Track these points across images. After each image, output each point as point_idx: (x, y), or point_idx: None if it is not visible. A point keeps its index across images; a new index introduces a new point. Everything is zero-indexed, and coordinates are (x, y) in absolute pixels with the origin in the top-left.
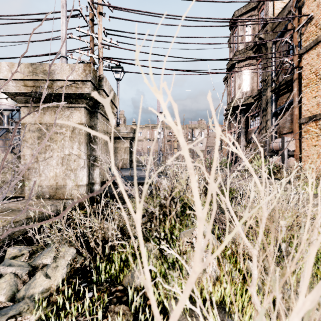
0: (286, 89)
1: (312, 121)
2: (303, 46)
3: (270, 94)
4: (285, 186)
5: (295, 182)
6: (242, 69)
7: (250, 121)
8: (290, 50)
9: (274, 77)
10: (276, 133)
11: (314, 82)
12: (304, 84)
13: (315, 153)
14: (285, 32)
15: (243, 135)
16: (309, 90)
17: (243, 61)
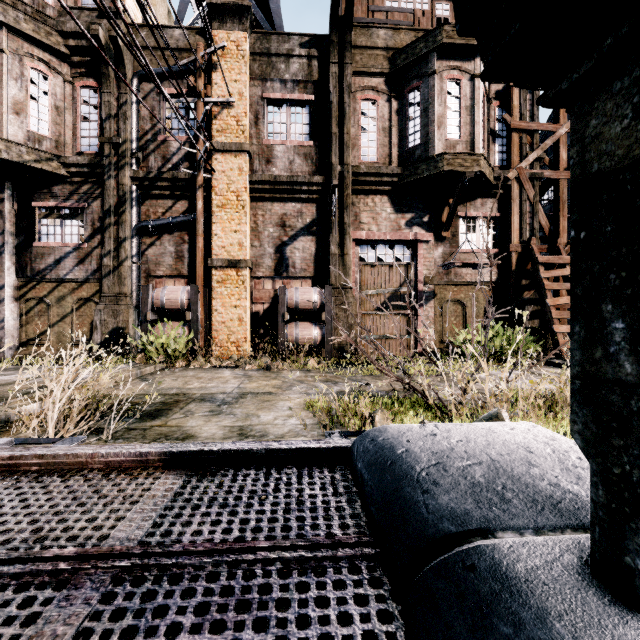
0: (168, 190)
1: (232, 268)
2: (216, 138)
3: (130, 183)
4: (294, 375)
5: (275, 366)
6: (26, 63)
7: (39, 220)
8: (172, 121)
9: (137, 150)
10: (140, 271)
11: (235, 207)
12: (218, 202)
13: (236, 318)
14: (166, 78)
15: (10, 253)
16: (226, 215)
17: (32, 42)
